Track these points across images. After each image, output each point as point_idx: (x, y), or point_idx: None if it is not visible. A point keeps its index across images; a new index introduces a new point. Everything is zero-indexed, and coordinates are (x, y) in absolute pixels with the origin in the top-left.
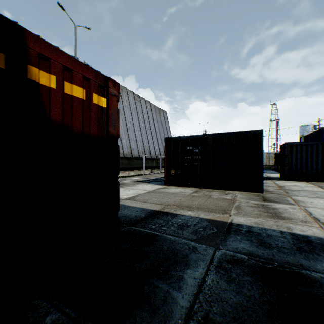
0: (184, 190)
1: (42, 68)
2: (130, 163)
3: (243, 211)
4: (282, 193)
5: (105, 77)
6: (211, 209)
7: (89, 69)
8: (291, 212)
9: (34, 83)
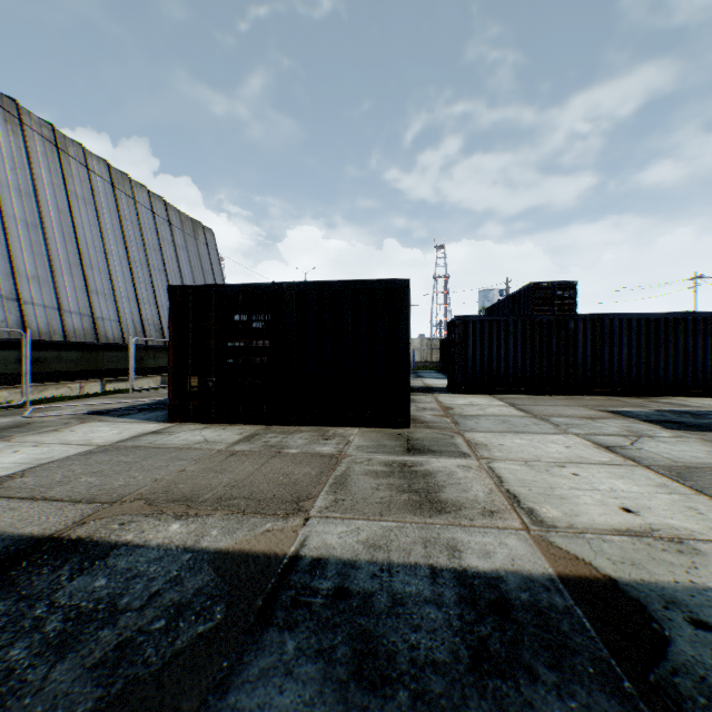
0: (218, 435)
1: None
2: (93, 358)
3: (350, 495)
4: (449, 426)
5: None
6: (259, 500)
7: None
8: (464, 481)
9: None
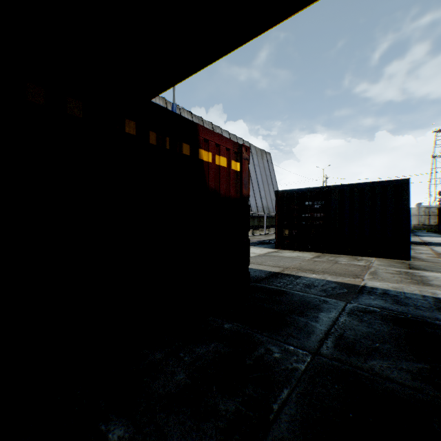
0: (302, 254)
1: (204, 148)
2: None
3: (379, 277)
4: (439, 261)
5: (239, 144)
6: (339, 273)
7: (230, 140)
8: None
9: (201, 161)
